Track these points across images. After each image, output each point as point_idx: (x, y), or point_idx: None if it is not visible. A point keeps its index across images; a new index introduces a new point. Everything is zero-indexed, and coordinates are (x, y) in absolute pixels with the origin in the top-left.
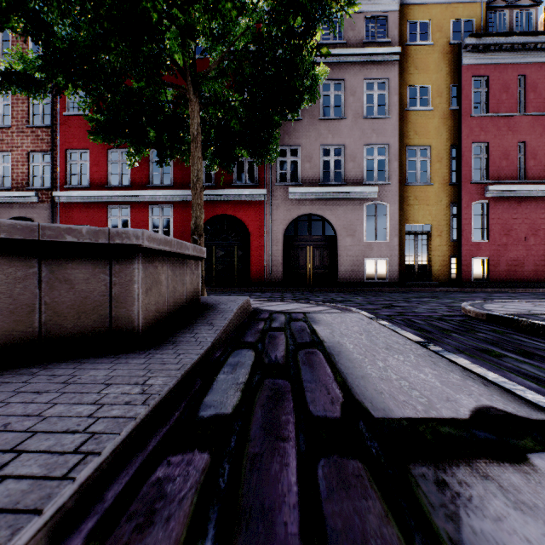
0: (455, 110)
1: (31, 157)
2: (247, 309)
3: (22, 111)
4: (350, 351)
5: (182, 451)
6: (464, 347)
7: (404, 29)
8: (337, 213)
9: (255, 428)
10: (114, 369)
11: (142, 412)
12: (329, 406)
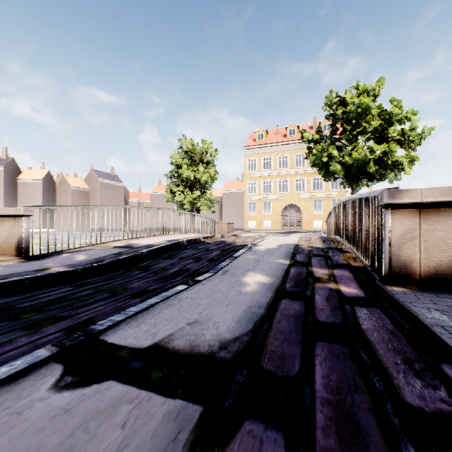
0: None
1: None
2: None
3: None
4: None
5: (446, 413)
6: None
7: None
8: None
9: (372, 428)
10: None
11: None
12: (248, 449)
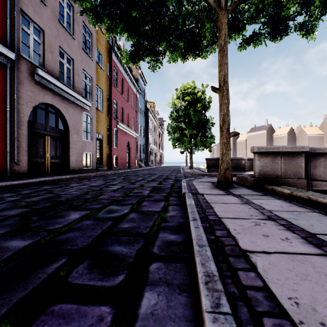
0: (109, 77)
1: None
2: None
3: None
4: None
5: None
6: None
7: None
8: (70, 112)
9: None
10: None
11: None
12: None
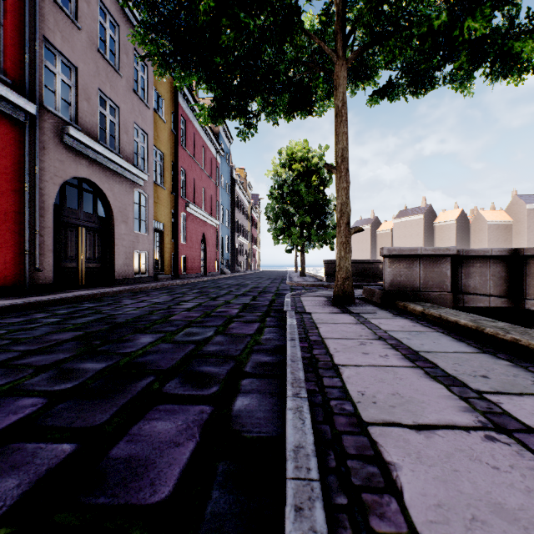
0: (173, 133)
1: None
2: None
3: None
4: None
5: None
6: None
7: None
8: (115, 190)
9: None
10: None
11: None
12: None
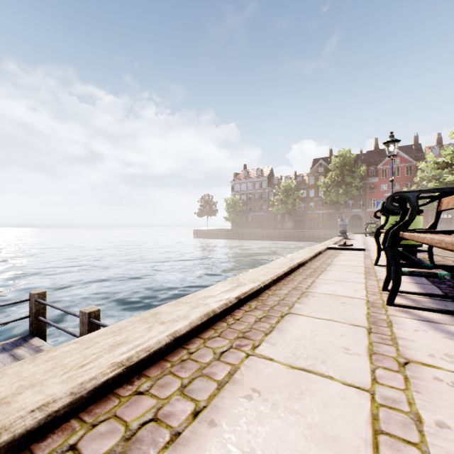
0: None
1: (358, 201)
2: None
3: None
4: None
5: None
6: None
7: None
8: (452, 212)
9: None
10: None
11: None
12: None
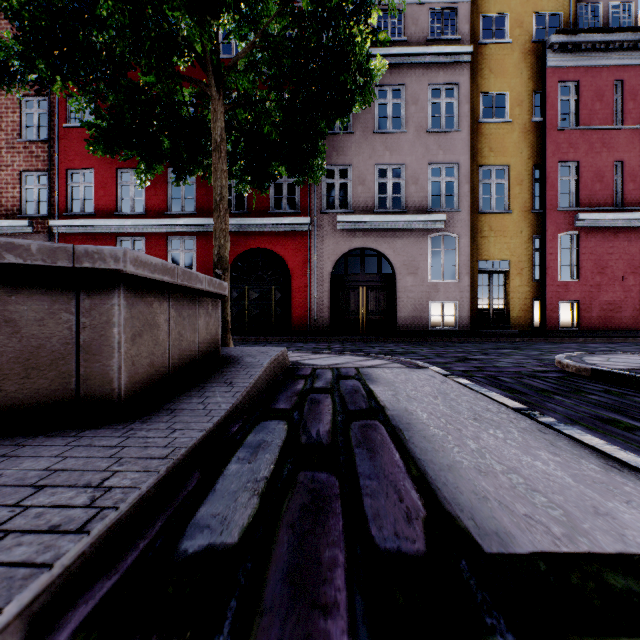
0: (538, 122)
1: (23, 178)
2: (283, 363)
3: (13, 122)
4: (424, 423)
5: None
6: (577, 414)
7: (477, 24)
8: (396, 246)
9: (274, 581)
10: (64, 457)
11: (70, 551)
12: (405, 527)
